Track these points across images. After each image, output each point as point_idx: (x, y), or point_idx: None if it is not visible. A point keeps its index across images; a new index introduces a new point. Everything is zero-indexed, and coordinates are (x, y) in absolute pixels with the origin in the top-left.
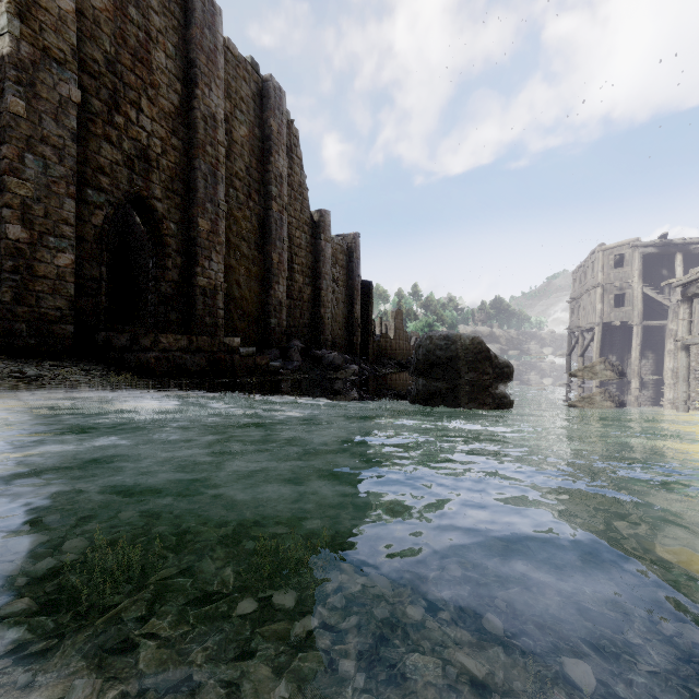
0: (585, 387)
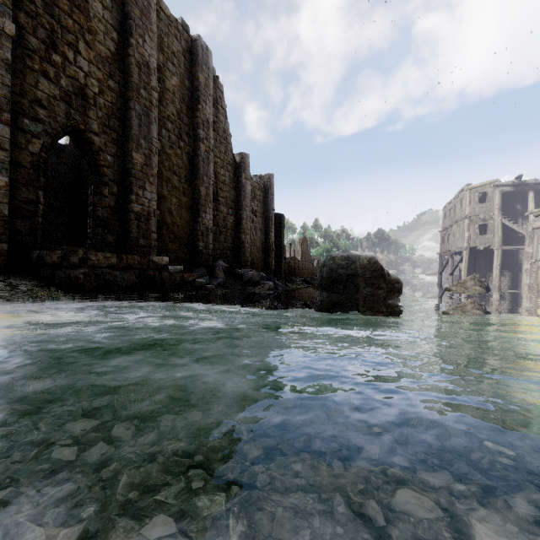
0: (458, 299)
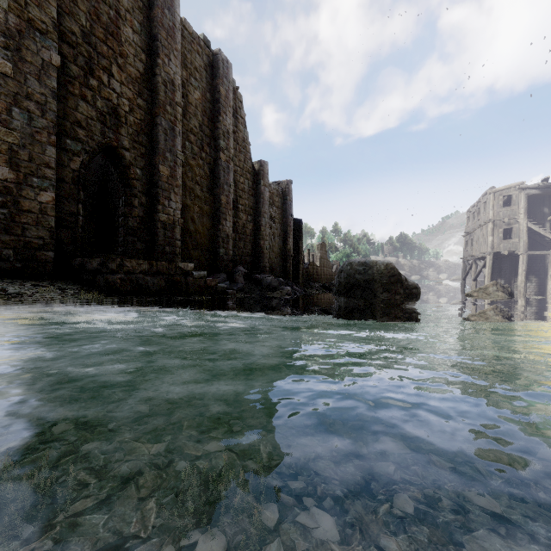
0: (480, 305)
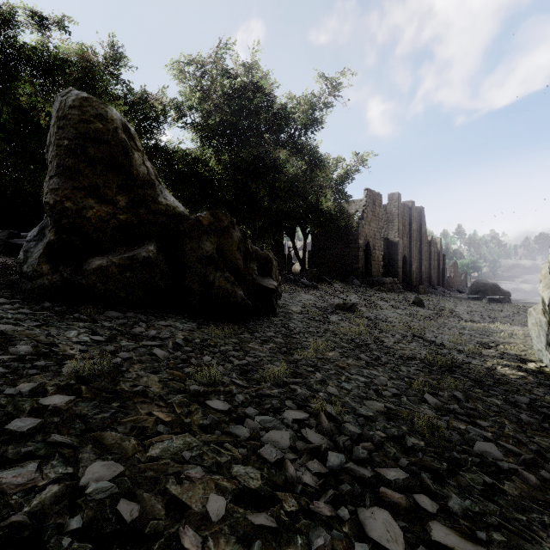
0: None
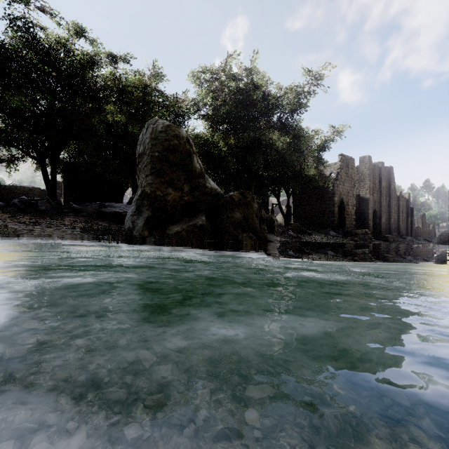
0: None
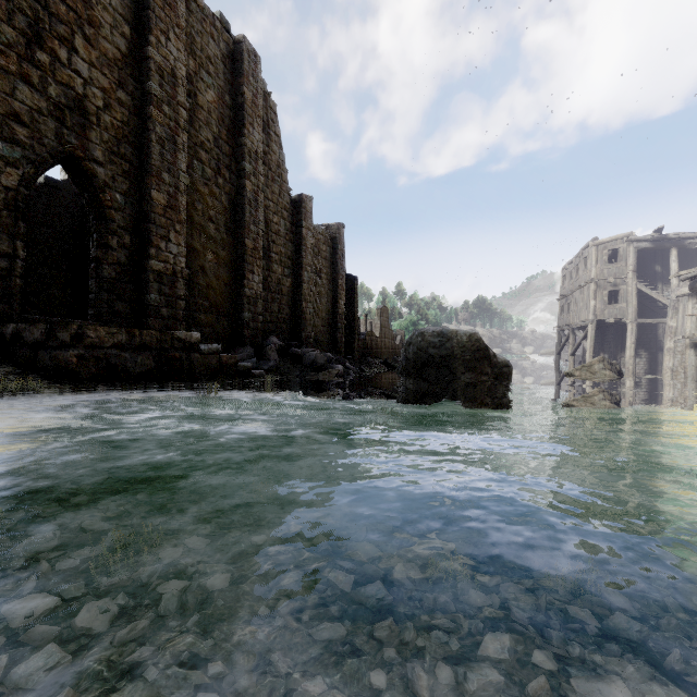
0: (583, 387)
